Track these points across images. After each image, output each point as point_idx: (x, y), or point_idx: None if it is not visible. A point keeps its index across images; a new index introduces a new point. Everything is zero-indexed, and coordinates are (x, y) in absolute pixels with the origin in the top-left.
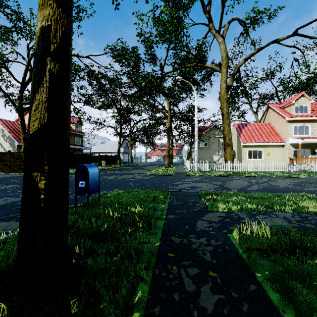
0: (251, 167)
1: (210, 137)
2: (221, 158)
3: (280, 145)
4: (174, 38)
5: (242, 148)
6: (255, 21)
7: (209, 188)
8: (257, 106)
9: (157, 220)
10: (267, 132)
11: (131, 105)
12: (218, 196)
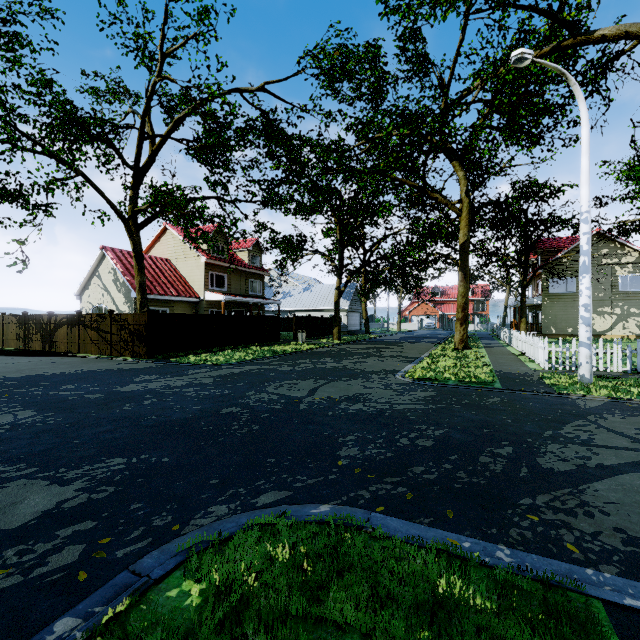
0: None
1: None
2: (619, 323)
3: None
4: None
5: None
6: None
7: None
8: None
9: None
10: None
11: (364, 195)
12: None
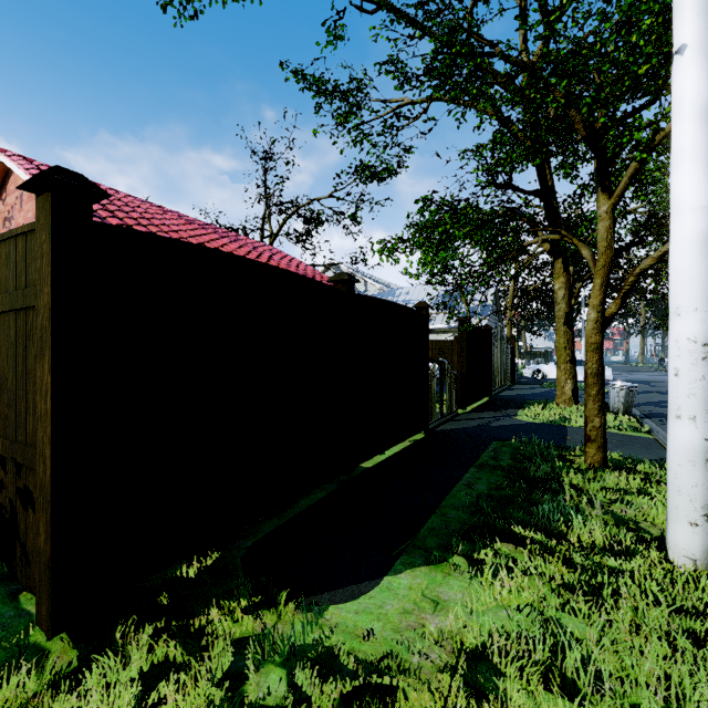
0: None
1: None
2: None
3: None
4: None
5: None
6: None
7: None
8: None
9: None
10: None
11: None
12: None
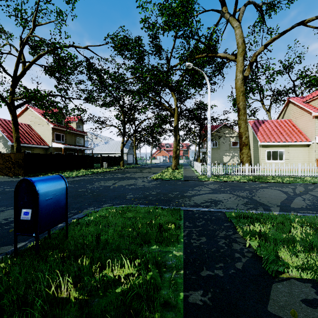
0: (273, 170)
1: (221, 136)
2: (231, 159)
3: (305, 144)
4: (182, 23)
5: (260, 148)
6: (272, 7)
7: (236, 204)
8: (270, 103)
9: (166, 317)
10: (289, 130)
11: (134, 102)
12: (261, 223)
